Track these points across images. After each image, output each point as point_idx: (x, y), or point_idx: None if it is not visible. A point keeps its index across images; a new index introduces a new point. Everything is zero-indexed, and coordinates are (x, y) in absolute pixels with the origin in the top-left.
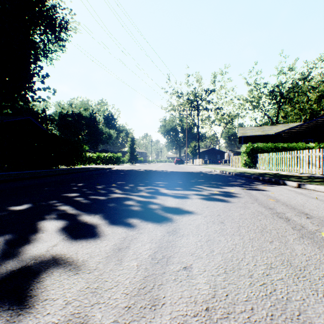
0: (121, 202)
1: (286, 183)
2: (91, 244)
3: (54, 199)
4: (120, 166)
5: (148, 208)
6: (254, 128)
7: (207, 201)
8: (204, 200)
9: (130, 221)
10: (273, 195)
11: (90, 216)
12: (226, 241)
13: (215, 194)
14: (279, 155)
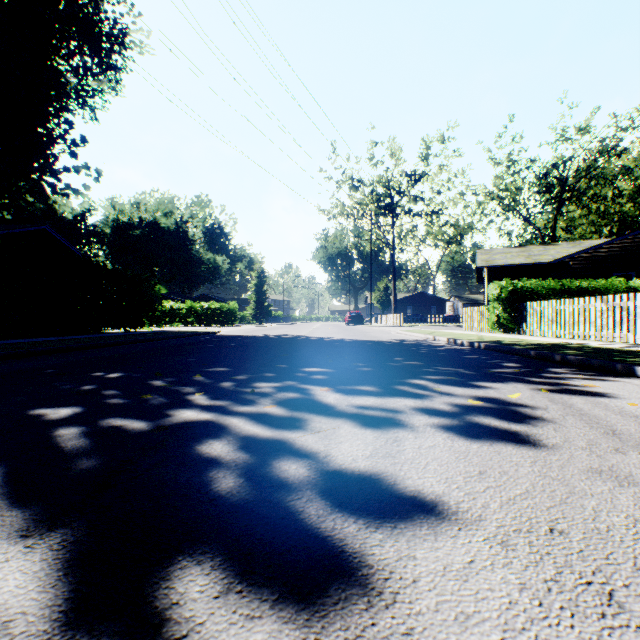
0: (187, 448)
1: (637, 371)
2: None
3: None
4: (233, 329)
5: (273, 479)
6: (511, 251)
7: (468, 442)
8: (455, 437)
9: (174, 593)
10: None
11: (18, 545)
12: None
13: (475, 410)
14: (576, 304)
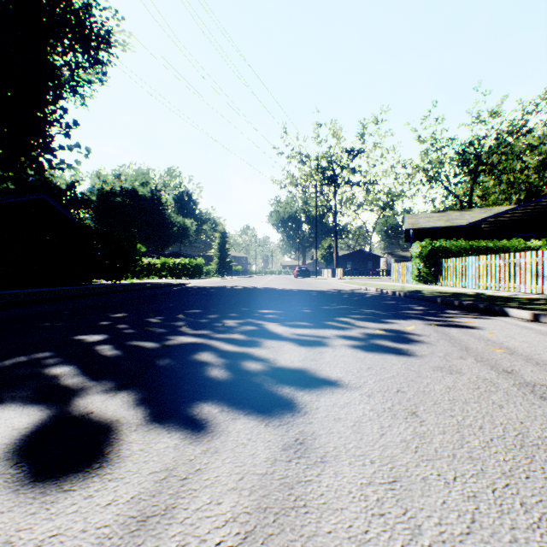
0: (185, 356)
1: (509, 311)
2: (69, 497)
3: (49, 348)
4: (201, 281)
5: (241, 371)
6: (433, 216)
7: (367, 353)
8: (359, 351)
9: (195, 411)
10: (495, 339)
11: (106, 396)
12: (444, 482)
13: (378, 336)
14: (480, 260)
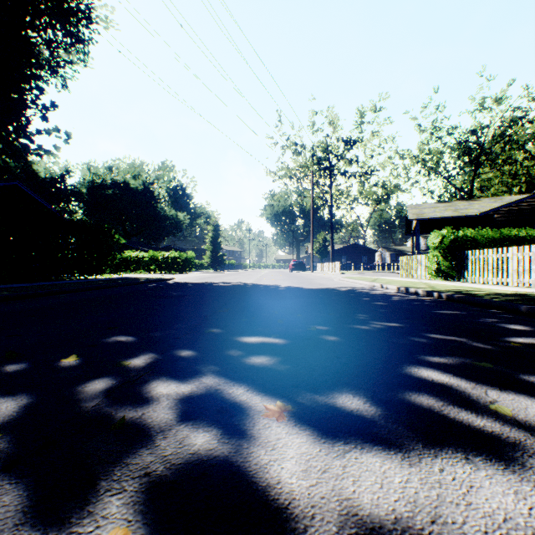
0: None
1: None
2: None
3: None
4: (188, 276)
5: None
6: (438, 206)
7: None
8: None
9: None
10: None
11: None
12: None
13: None
14: (527, 251)
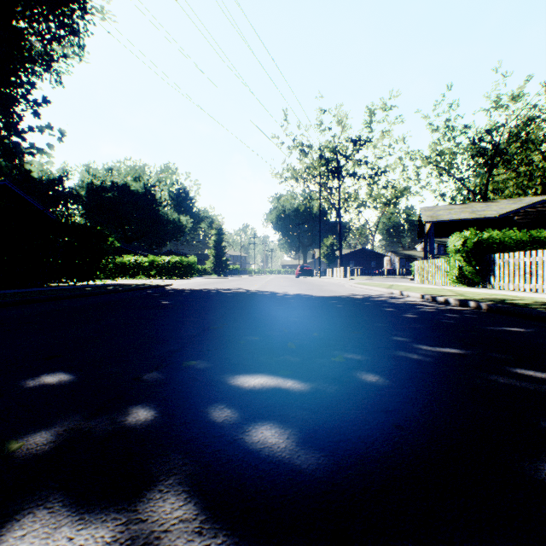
0: None
1: None
2: None
3: None
4: (188, 282)
5: None
6: (453, 208)
7: None
8: None
9: None
10: None
11: None
12: None
13: None
14: None
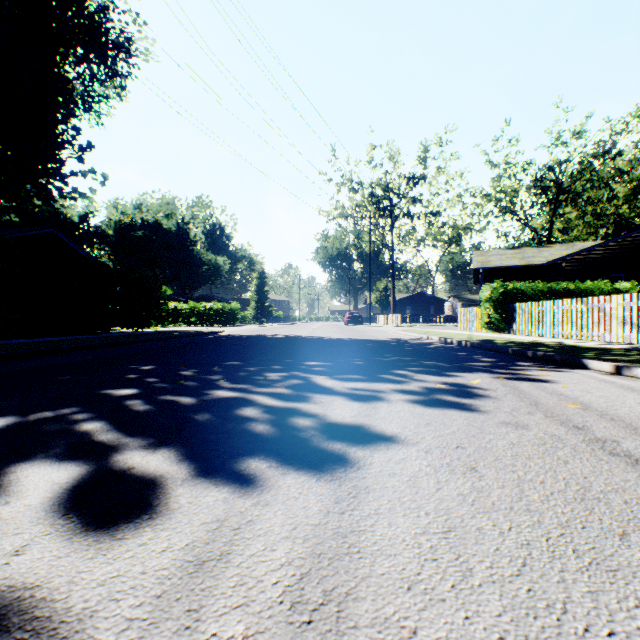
0: (226, 411)
1: (588, 363)
2: (123, 544)
3: (74, 403)
4: (236, 329)
5: (289, 426)
6: (506, 253)
7: (426, 409)
8: (417, 406)
9: (242, 467)
10: (569, 393)
11: (145, 451)
12: (499, 532)
13: (439, 391)
14: (560, 305)
